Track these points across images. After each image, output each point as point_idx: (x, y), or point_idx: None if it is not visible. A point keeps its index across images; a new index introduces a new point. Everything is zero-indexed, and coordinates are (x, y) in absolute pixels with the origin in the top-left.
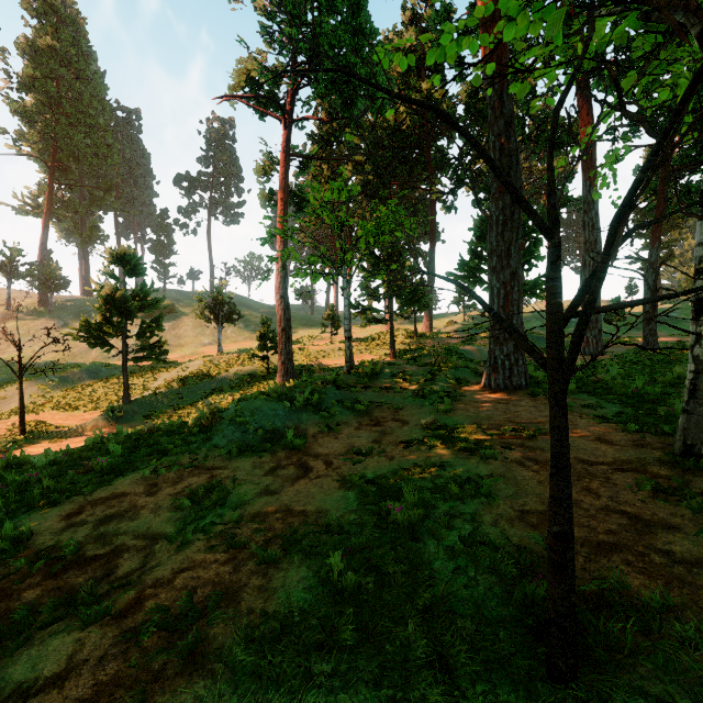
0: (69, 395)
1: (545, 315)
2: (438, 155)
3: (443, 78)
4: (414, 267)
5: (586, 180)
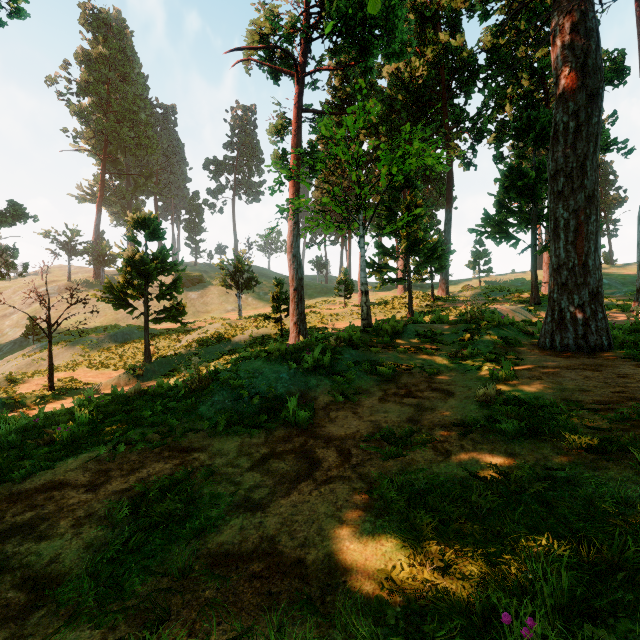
0: (104, 355)
1: None
2: (457, 109)
3: (460, 32)
4: (431, 227)
5: None
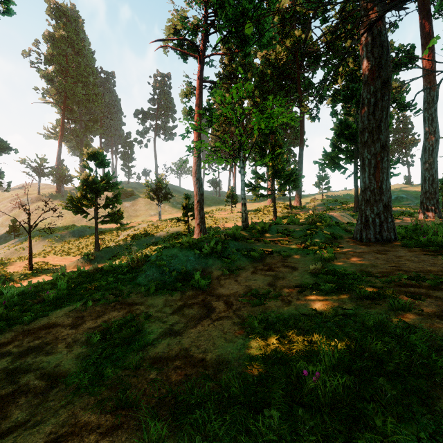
0: (66, 246)
1: None
2: (306, 81)
3: None
4: (289, 159)
5: (426, 85)
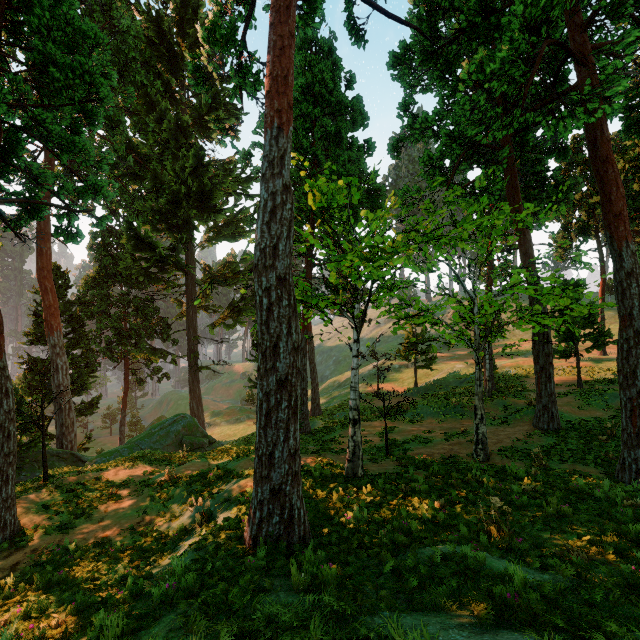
0: (401, 376)
1: None
2: None
3: None
4: None
5: None
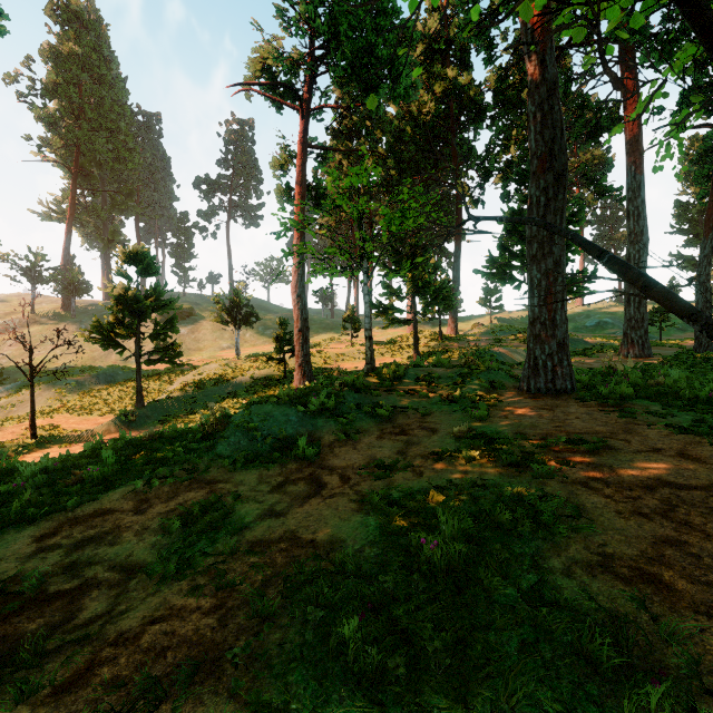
0: (85, 399)
1: (578, 317)
2: (465, 146)
3: (469, 66)
4: (439, 265)
5: (630, 165)
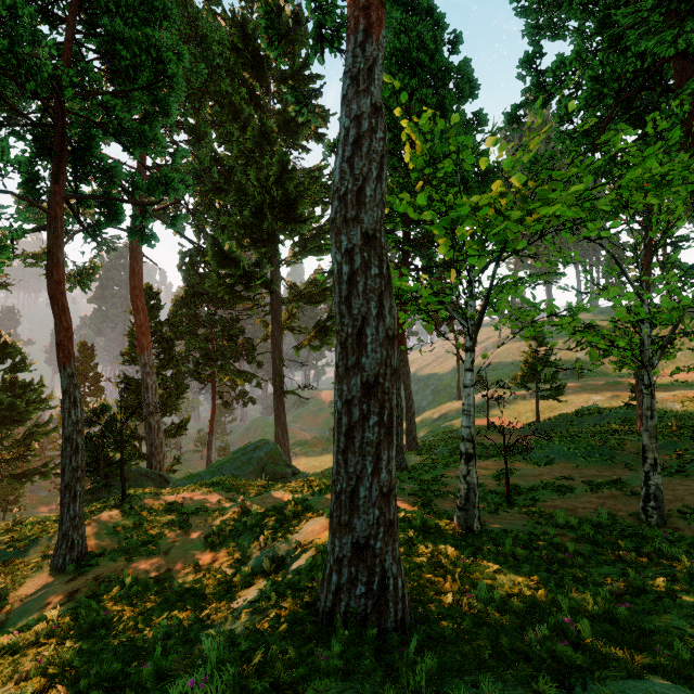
0: (516, 409)
1: None
2: None
3: None
4: None
5: None
